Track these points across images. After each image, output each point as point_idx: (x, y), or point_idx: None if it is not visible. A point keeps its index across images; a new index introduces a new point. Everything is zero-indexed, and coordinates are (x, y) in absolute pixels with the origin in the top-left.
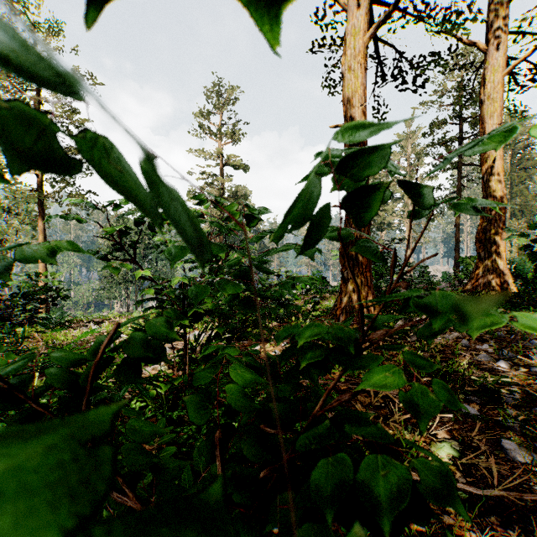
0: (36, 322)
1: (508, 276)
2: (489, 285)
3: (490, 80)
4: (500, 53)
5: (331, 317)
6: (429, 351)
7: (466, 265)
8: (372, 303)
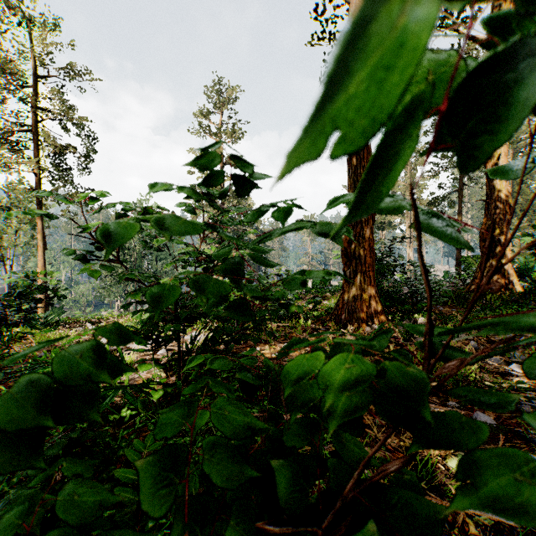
0: (25, 323)
1: (512, 275)
2: None
3: None
4: None
5: (333, 317)
6: None
7: (469, 264)
8: (376, 303)
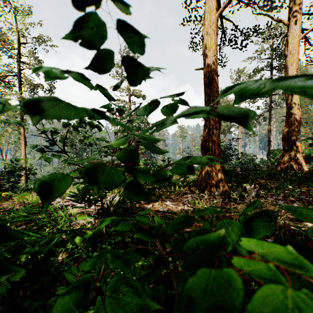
0: (10, 190)
1: (301, 161)
2: (290, 166)
3: (291, 42)
4: (297, 26)
5: (196, 186)
6: (259, 208)
7: (275, 154)
8: (221, 177)
